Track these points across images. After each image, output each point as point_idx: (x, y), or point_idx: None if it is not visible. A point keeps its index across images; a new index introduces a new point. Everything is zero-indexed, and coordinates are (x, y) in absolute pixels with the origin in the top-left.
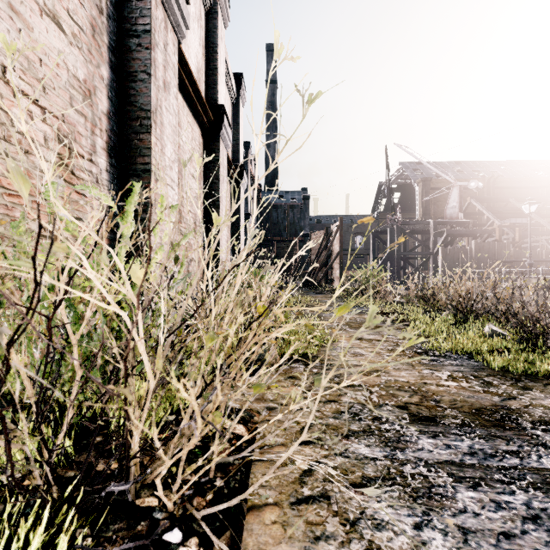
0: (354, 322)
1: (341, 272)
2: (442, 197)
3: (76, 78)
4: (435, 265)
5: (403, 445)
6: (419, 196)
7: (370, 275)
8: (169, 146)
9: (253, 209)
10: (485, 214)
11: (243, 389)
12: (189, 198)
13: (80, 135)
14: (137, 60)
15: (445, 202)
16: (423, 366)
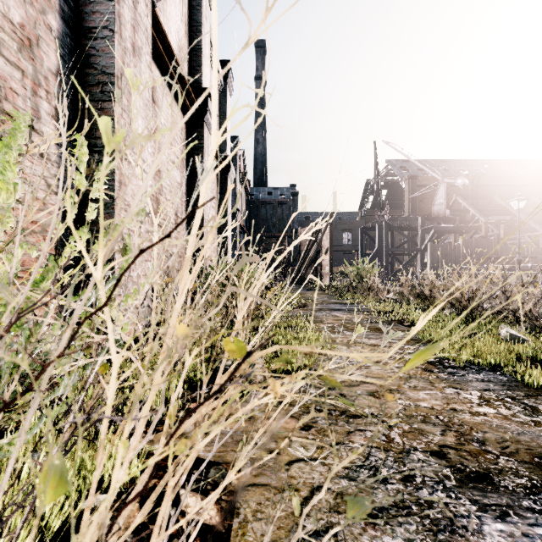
0: (350, 323)
1: (331, 268)
2: (428, 194)
3: (8, 19)
4: (422, 262)
5: (462, 539)
6: (406, 193)
7: (362, 271)
8: (140, 121)
9: (241, 204)
10: (471, 211)
11: (193, 515)
12: (169, 186)
13: (14, 93)
14: (97, 13)
15: (431, 199)
16: (443, 383)
